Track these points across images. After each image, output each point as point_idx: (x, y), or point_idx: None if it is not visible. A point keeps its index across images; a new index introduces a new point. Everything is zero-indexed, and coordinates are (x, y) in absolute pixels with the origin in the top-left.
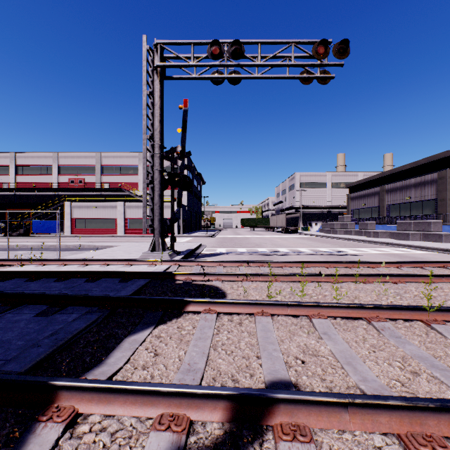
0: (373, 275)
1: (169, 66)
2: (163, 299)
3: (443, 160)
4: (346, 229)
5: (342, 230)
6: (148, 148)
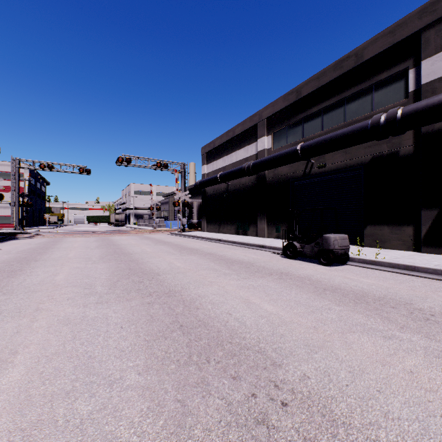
0: (83, 232)
1: (23, 167)
2: (26, 233)
3: (189, 190)
4: (145, 223)
5: (143, 224)
6: (12, 192)
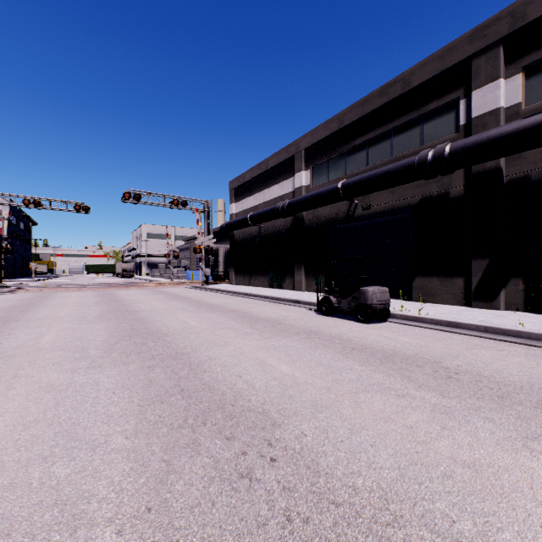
0: (79, 285)
1: (1, 203)
2: (5, 287)
3: (215, 233)
4: (161, 274)
5: (158, 274)
6: None
